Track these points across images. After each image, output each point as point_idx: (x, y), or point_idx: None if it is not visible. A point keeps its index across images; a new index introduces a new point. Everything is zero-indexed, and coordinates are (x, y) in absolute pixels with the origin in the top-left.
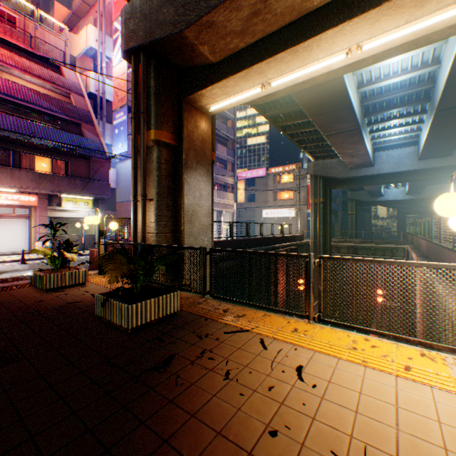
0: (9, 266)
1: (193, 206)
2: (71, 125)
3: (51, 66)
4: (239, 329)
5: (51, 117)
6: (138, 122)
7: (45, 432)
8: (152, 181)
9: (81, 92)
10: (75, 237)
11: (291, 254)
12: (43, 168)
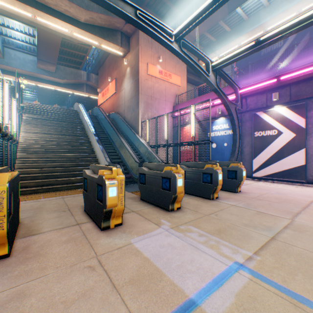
0: None
1: None
2: None
3: None
4: None
5: None
6: None
7: None
8: None
9: None
10: None
11: None
12: None
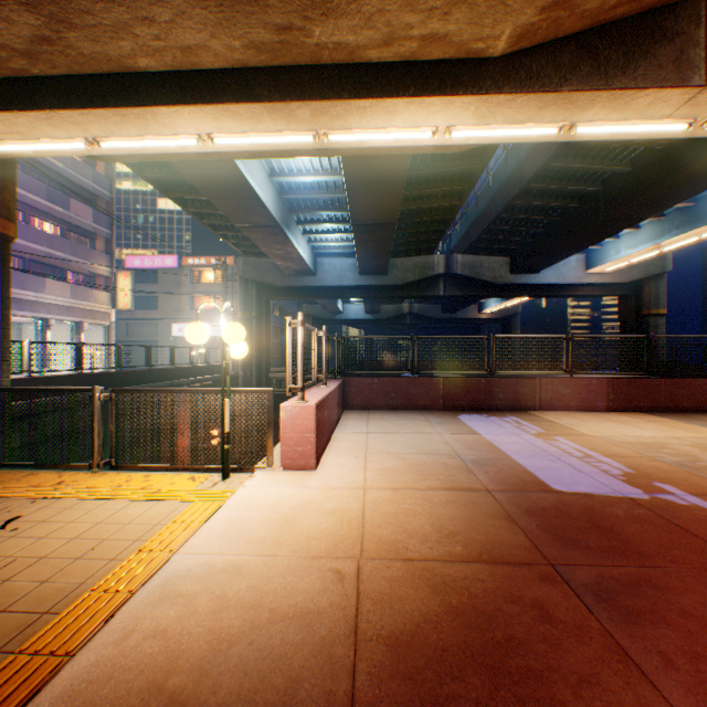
0: None
1: None
2: None
3: None
4: None
5: None
6: None
7: None
8: None
9: None
10: None
11: (78, 389)
12: None
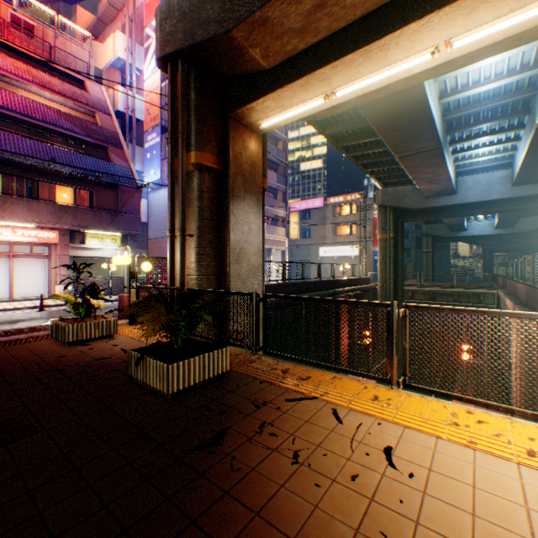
0: (26, 313)
1: (241, 243)
2: (96, 148)
3: (73, 81)
4: (304, 396)
5: (74, 139)
6: (175, 143)
7: (70, 533)
8: (192, 213)
9: (108, 111)
10: (101, 280)
11: (366, 302)
12: (65, 199)
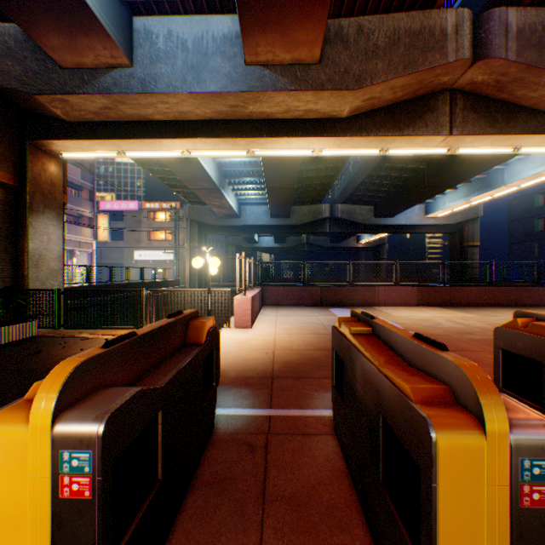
0: None
1: (41, 250)
2: None
3: None
4: (92, 337)
5: None
6: None
7: None
8: None
9: None
10: None
11: (133, 290)
12: None
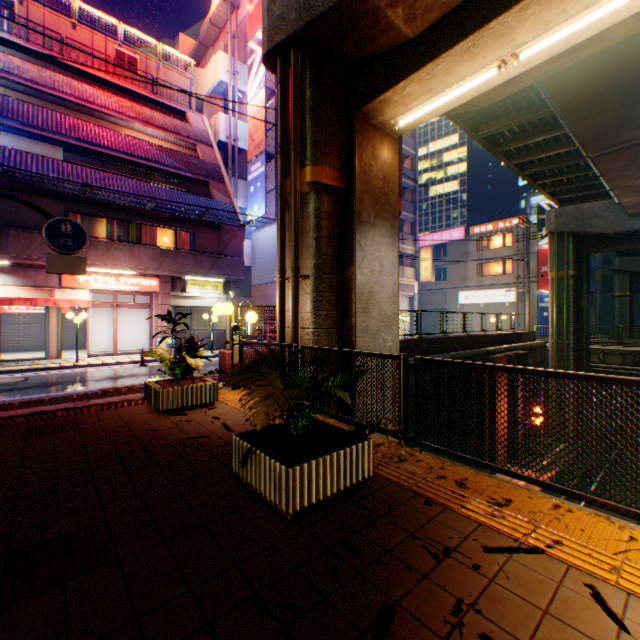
0: (127, 368)
1: (369, 285)
2: (197, 185)
3: (175, 114)
4: (516, 543)
5: (175, 177)
6: (286, 160)
7: None
8: (306, 247)
9: (209, 142)
10: (202, 332)
11: (620, 379)
12: (166, 243)
